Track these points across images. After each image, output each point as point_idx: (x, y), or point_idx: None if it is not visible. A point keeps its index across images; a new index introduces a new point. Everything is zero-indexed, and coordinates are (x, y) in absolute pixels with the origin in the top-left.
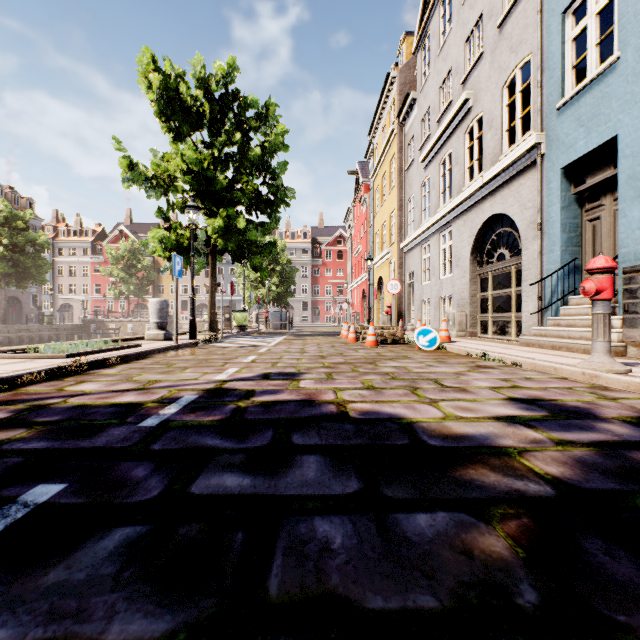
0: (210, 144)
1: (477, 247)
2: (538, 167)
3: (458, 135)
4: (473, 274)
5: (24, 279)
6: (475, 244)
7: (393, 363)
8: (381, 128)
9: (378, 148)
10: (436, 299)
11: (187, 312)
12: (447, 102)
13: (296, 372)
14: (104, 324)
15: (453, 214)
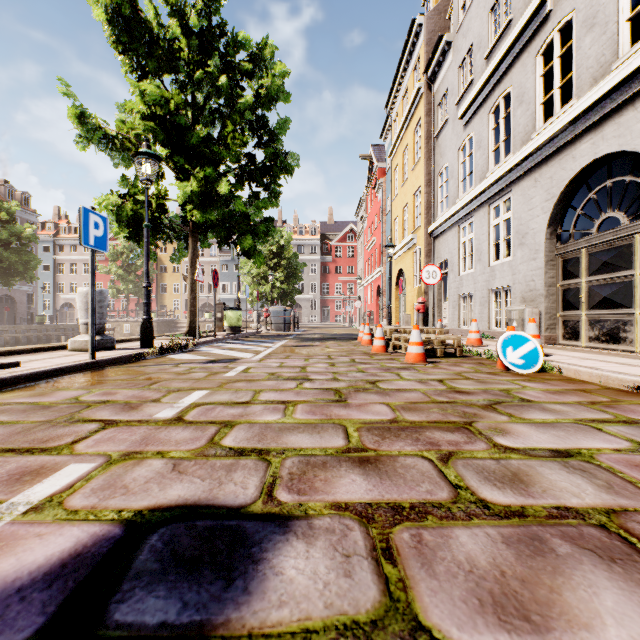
0: (183, 84)
1: (558, 215)
2: None
3: (523, 62)
4: (550, 254)
5: (10, 276)
6: (556, 210)
7: (526, 431)
8: (402, 95)
9: (398, 120)
10: (483, 292)
11: None
12: (504, 23)
13: (254, 512)
14: None
15: (515, 173)
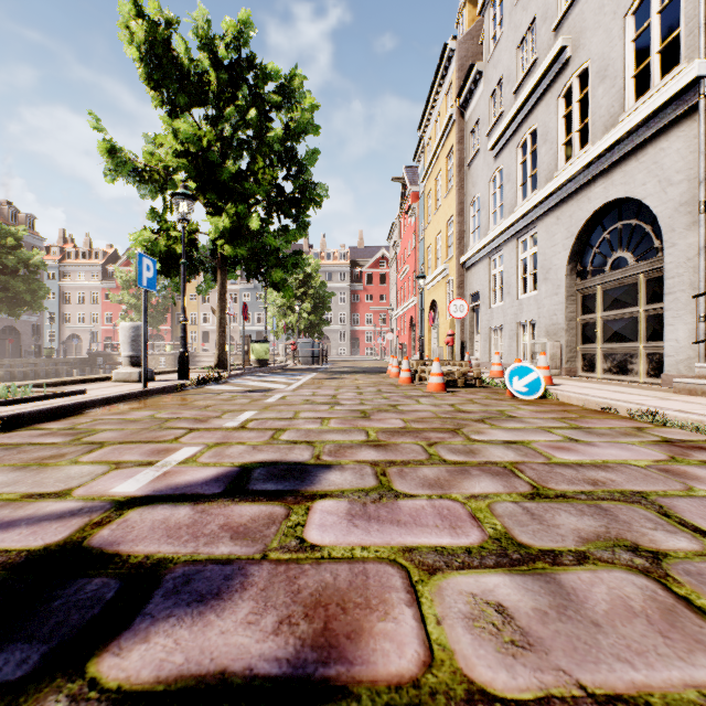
0: (214, 120)
1: (577, 252)
2: (700, 114)
3: (547, 102)
4: (571, 290)
5: (16, 305)
6: (575, 248)
7: (496, 432)
8: (435, 118)
9: (430, 144)
10: (512, 325)
11: (209, 344)
12: (530, 61)
13: (310, 463)
14: (111, 358)
15: (540, 210)
